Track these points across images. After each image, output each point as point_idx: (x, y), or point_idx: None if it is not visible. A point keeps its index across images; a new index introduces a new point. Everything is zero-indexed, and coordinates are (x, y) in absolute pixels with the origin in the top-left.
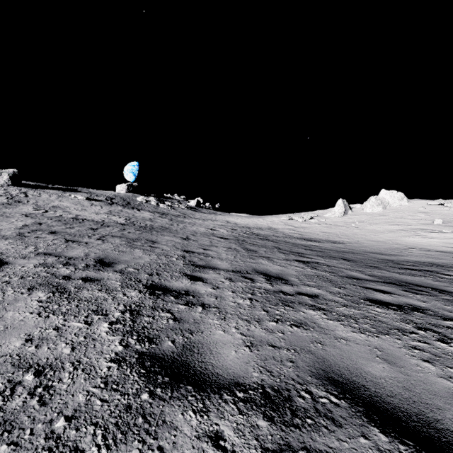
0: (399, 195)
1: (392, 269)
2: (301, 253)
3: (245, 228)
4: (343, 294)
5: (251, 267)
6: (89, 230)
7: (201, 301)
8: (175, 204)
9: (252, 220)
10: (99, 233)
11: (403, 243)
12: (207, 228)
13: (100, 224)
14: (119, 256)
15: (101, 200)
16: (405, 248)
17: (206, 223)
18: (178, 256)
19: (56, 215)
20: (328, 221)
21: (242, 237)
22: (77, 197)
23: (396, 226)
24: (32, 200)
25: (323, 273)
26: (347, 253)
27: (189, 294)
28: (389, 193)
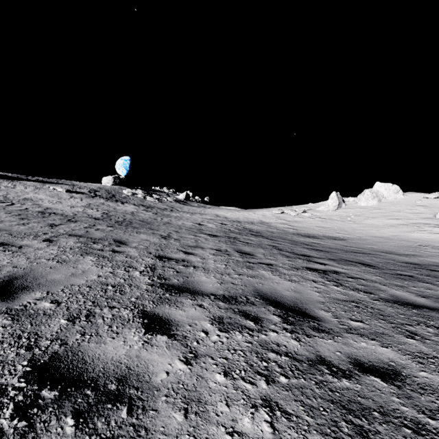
0: (394, 187)
1: (434, 280)
2: (307, 256)
3: (235, 222)
4: (437, 359)
5: (251, 285)
6: (46, 227)
7: (143, 438)
8: (164, 197)
9: (242, 214)
10: (54, 231)
11: (411, 240)
12: (194, 223)
13: (68, 219)
14: (50, 271)
15: (83, 193)
16: (417, 246)
17: (194, 217)
18: (144, 267)
19: (20, 208)
20: (322, 214)
21: (233, 233)
22: (56, 189)
23: (395, 220)
24: (3, 192)
25: (358, 295)
26: (358, 254)
27: (123, 397)
28: (384, 186)
